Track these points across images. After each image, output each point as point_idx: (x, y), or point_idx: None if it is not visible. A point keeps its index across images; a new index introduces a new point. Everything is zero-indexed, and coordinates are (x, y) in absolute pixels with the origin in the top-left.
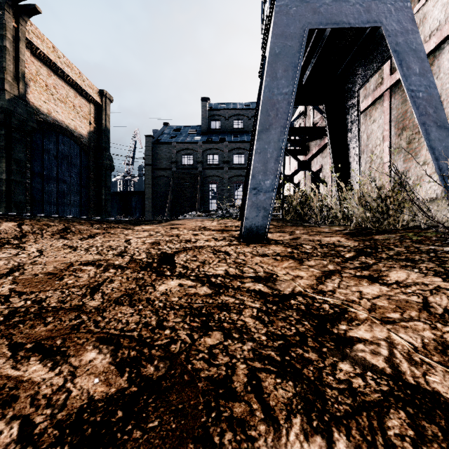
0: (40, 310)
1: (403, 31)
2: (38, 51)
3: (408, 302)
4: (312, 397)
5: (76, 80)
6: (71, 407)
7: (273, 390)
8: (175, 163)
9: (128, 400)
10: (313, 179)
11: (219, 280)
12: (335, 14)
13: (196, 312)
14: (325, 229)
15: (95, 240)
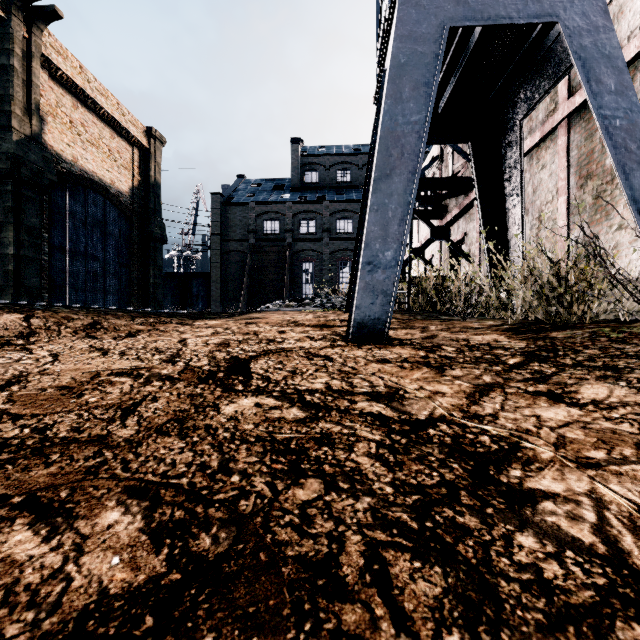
0: (42, 443)
1: (591, 28)
2: (59, 73)
3: (616, 432)
4: (476, 596)
5: (113, 114)
6: (68, 608)
7: (409, 582)
8: (254, 231)
9: (164, 596)
10: (452, 254)
11: (316, 399)
12: (489, 5)
13: (281, 447)
14: (473, 323)
15: (135, 341)
